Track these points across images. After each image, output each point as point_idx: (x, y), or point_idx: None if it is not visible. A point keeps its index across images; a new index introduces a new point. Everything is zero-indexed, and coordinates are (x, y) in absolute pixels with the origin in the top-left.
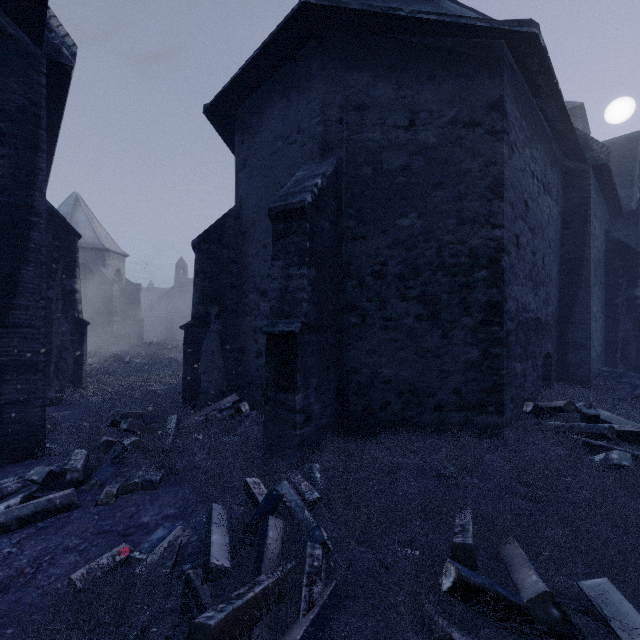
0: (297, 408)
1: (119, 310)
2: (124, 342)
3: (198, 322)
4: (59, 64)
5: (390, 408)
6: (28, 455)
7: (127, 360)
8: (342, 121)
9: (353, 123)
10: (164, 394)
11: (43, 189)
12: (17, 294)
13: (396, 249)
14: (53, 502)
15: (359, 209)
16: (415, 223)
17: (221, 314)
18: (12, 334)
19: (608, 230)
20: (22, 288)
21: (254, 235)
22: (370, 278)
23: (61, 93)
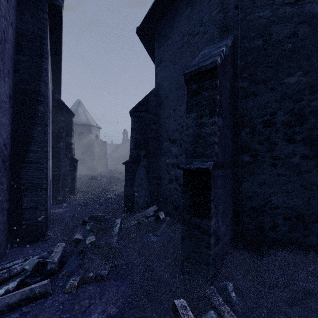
0: (211, 232)
1: (97, 154)
2: (99, 169)
3: (133, 160)
4: (54, 6)
5: (278, 229)
6: (37, 239)
7: (99, 179)
8: (237, 7)
9: (246, 7)
10: (114, 201)
11: (45, 81)
12: (31, 143)
13: (283, 102)
14: (34, 291)
15: (251, 73)
16: (301, 80)
17: (146, 155)
18: (28, 167)
19: None
20: (34, 140)
21: (167, 104)
22: (261, 126)
23: (58, 28)
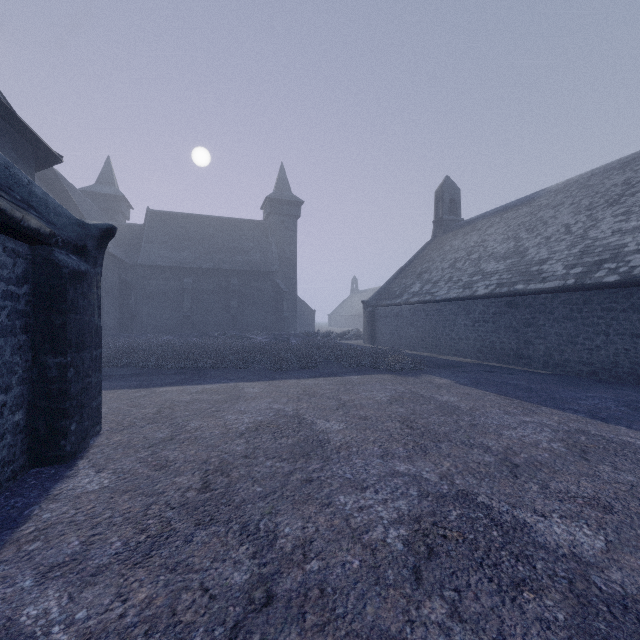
0: None
1: None
2: None
3: None
4: None
5: None
6: None
7: None
8: None
9: None
10: None
11: None
12: None
13: None
14: None
15: None
16: None
17: None
18: None
19: (121, 274)
20: None
21: None
22: None
23: None
